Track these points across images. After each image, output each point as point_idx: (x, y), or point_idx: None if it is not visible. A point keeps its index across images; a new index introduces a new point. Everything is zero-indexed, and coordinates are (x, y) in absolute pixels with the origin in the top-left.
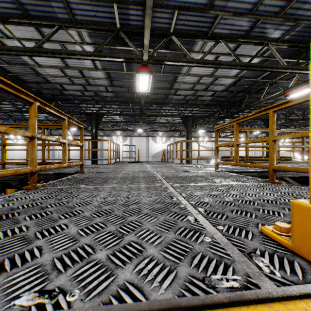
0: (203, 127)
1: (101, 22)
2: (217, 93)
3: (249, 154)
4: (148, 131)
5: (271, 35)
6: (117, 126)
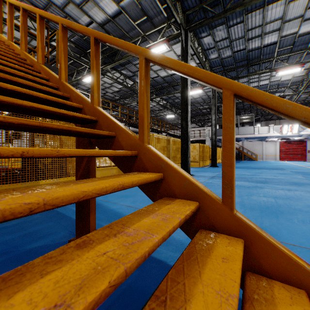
0: None
1: None
2: None
3: None
4: None
5: None
6: None
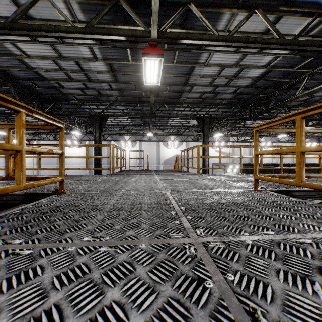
0: (221, 130)
1: None
2: (241, 88)
3: (270, 160)
4: (159, 135)
5: None
6: (125, 130)
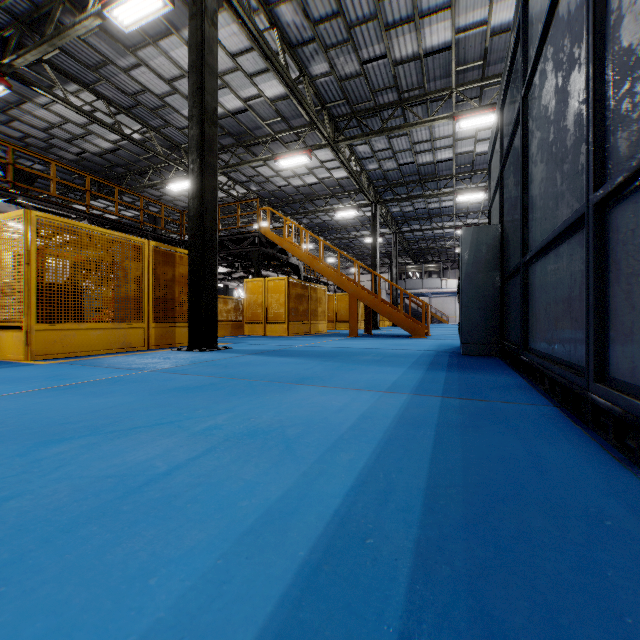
0: None
1: (173, 138)
2: None
3: None
4: None
5: (252, 188)
6: None
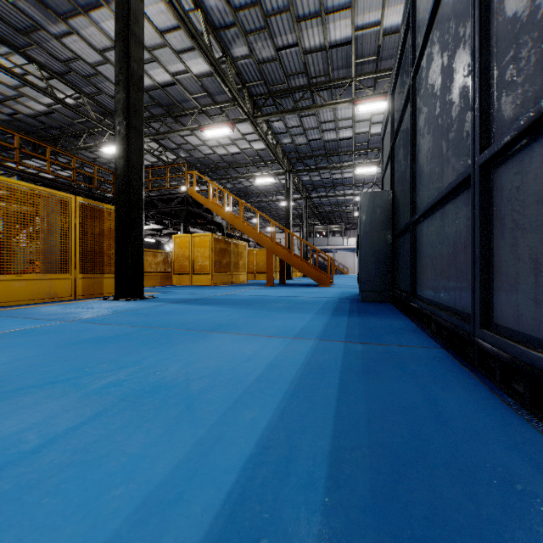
0: None
1: (106, 105)
2: None
3: None
4: None
5: (181, 154)
6: None
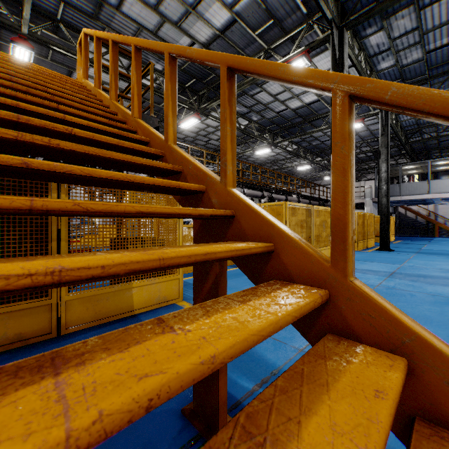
0: None
1: None
2: None
3: None
4: None
5: (155, 66)
6: None
